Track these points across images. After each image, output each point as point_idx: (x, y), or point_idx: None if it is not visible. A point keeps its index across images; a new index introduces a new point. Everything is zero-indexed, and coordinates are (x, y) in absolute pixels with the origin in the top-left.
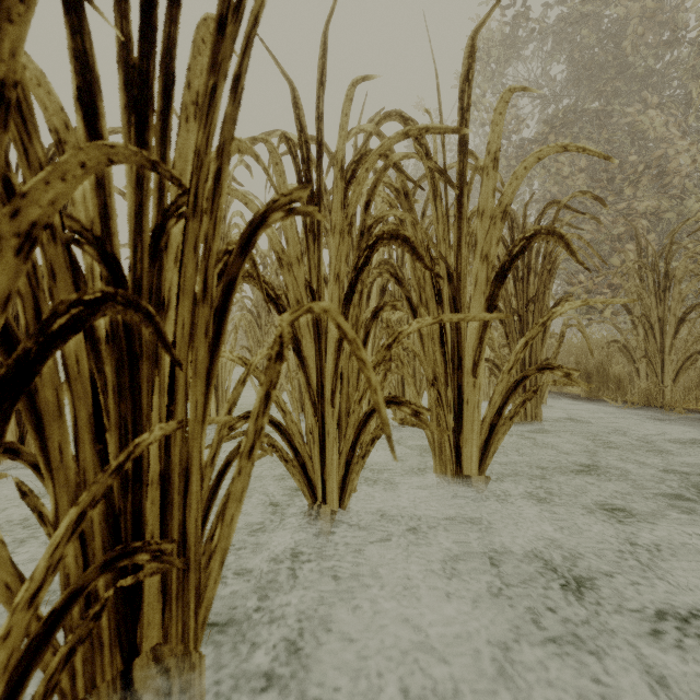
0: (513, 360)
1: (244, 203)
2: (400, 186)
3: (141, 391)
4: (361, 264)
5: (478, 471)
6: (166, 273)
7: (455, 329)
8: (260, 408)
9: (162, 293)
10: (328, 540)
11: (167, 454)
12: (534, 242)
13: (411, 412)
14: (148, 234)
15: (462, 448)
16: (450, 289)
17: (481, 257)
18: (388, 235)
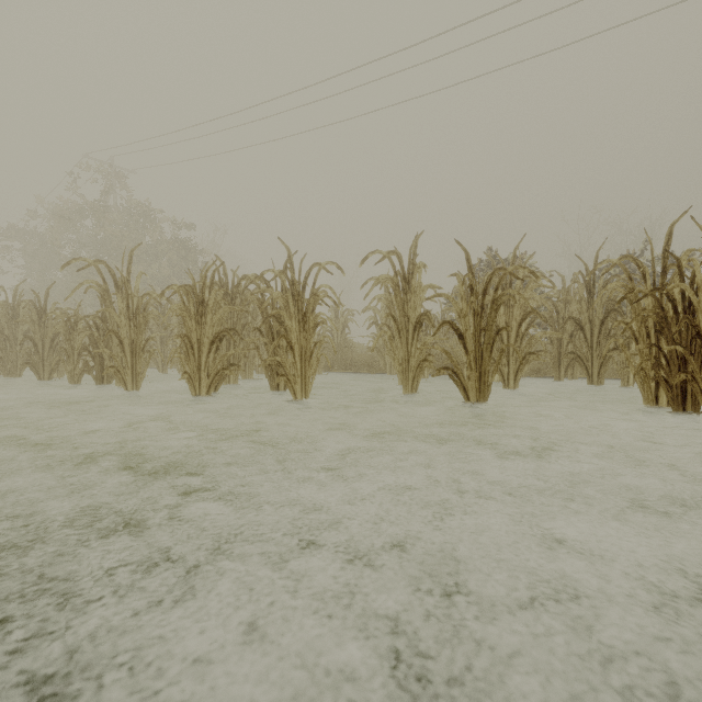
0: None
1: None
2: None
3: None
4: None
5: None
6: None
7: None
8: None
9: None
10: None
11: None
12: None
13: None
14: None
15: None
16: None
17: None
18: None
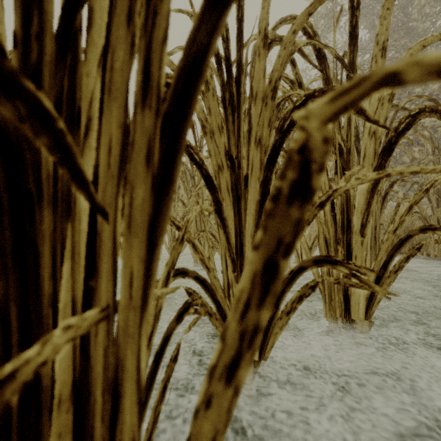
0: (398, 222)
1: (172, 70)
2: (295, 78)
3: (39, 255)
4: (287, 125)
5: (365, 317)
6: (85, 79)
7: (345, 196)
8: (253, 290)
9: (76, 101)
10: (247, 386)
11: (85, 355)
12: (419, 119)
13: (349, 272)
14: (52, 2)
15: (350, 297)
16: (340, 162)
17: (369, 134)
18: (320, 93)
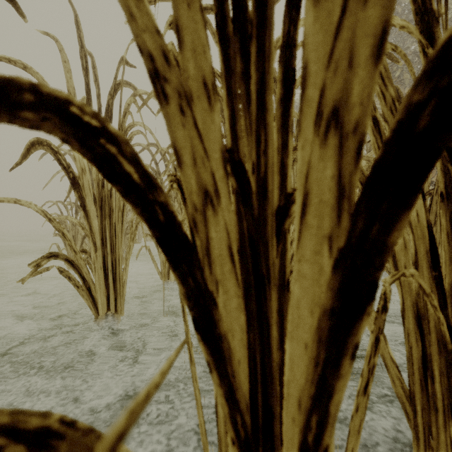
0: None
1: None
2: None
3: None
4: None
5: None
6: None
7: None
8: None
9: None
10: None
11: None
12: None
13: None
14: None
15: None
16: None
17: None
18: None
